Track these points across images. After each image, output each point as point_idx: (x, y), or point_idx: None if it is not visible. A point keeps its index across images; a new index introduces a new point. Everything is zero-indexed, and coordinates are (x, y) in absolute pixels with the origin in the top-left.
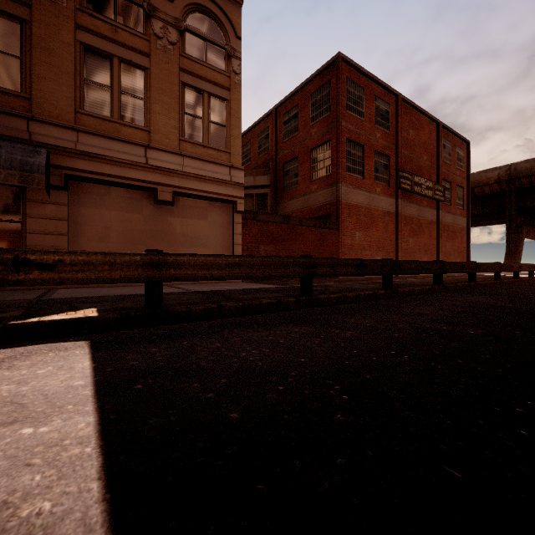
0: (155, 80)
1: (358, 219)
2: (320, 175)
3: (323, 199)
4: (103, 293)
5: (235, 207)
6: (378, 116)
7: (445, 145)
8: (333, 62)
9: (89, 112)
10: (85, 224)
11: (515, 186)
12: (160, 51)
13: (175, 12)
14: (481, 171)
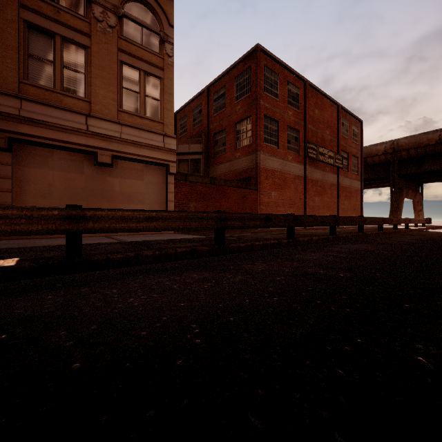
0: (95, 58)
1: (273, 181)
2: (243, 145)
3: (245, 164)
4: (39, 244)
5: (168, 170)
6: (290, 98)
7: (344, 123)
8: (253, 51)
9: (33, 82)
10: (29, 182)
11: (397, 157)
12: (100, 32)
13: (113, 0)
14: (372, 145)
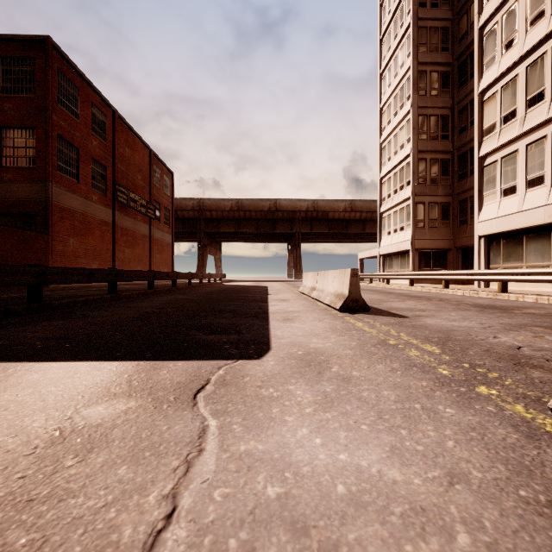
0: None
1: (72, 224)
2: (19, 164)
3: (23, 194)
4: None
5: None
6: (95, 124)
7: (156, 171)
8: (40, 41)
9: None
10: None
11: (203, 216)
12: None
13: None
14: (182, 198)
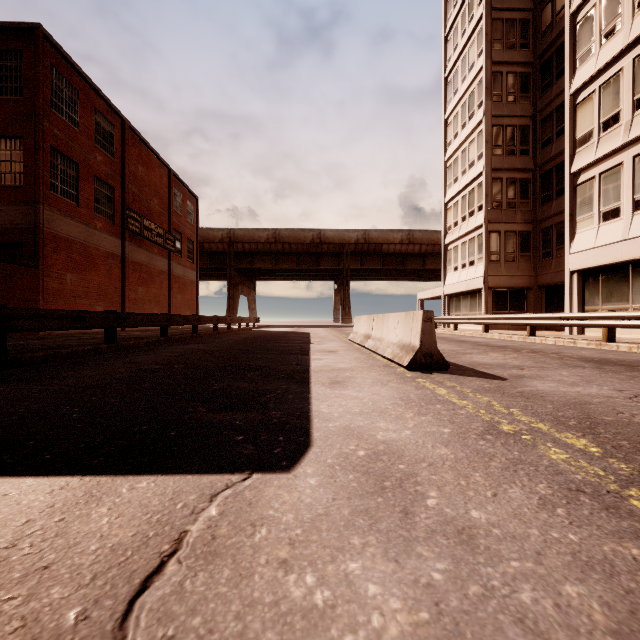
0: None
1: (70, 257)
2: (2, 182)
3: (7, 219)
4: None
5: None
6: (99, 134)
7: (177, 195)
8: (29, 30)
9: None
10: None
11: (234, 249)
12: None
13: None
14: (209, 228)
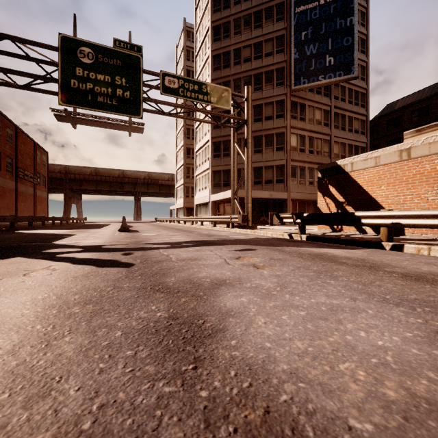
0: None
1: None
2: None
3: None
4: None
5: None
6: (8, 137)
7: (38, 154)
8: None
9: None
10: None
11: (68, 177)
12: None
13: None
14: (51, 164)
